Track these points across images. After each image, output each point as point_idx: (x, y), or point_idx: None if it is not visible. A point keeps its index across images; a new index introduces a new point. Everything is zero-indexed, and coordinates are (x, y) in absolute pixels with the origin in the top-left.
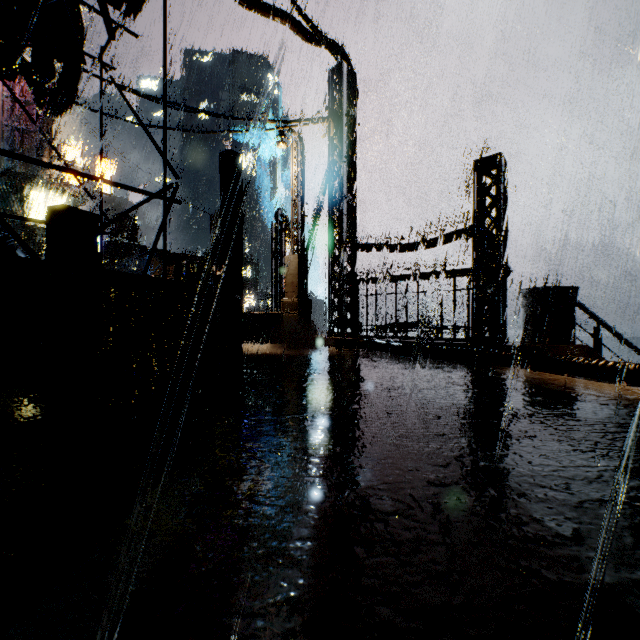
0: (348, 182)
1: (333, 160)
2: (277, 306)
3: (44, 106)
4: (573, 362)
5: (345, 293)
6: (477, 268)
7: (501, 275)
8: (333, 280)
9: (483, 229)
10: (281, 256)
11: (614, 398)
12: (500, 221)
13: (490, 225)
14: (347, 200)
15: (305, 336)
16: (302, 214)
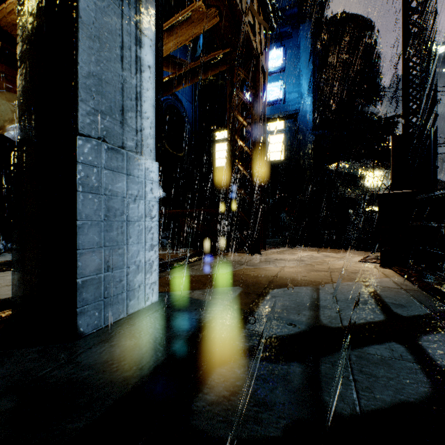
0: None
1: None
2: None
3: (384, 168)
4: None
5: None
6: None
7: None
8: None
9: None
10: None
11: None
12: None
13: None
14: None
15: None
16: None
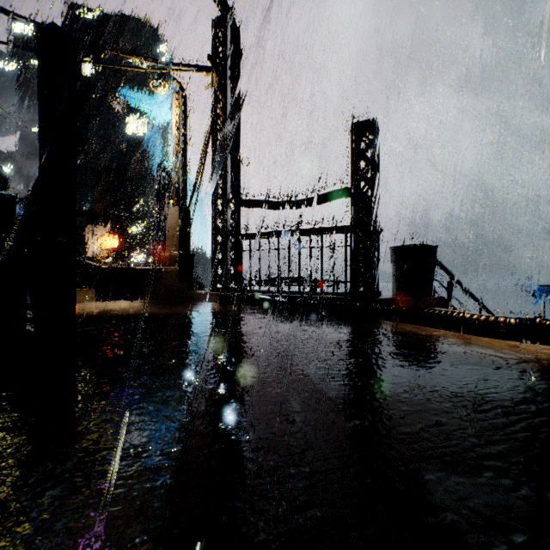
0: (232, 137)
1: (216, 113)
2: (160, 261)
3: None
4: (455, 317)
5: (229, 248)
6: (355, 226)
7: (376, 233)
8: (216, 234)
9: (360, 189)
10: (164, 211)
11: (520, 360)
12: (375, 182)
13: (365, 187)
14: (231, 154)
15: (187, 291)
16: (184, 166)
